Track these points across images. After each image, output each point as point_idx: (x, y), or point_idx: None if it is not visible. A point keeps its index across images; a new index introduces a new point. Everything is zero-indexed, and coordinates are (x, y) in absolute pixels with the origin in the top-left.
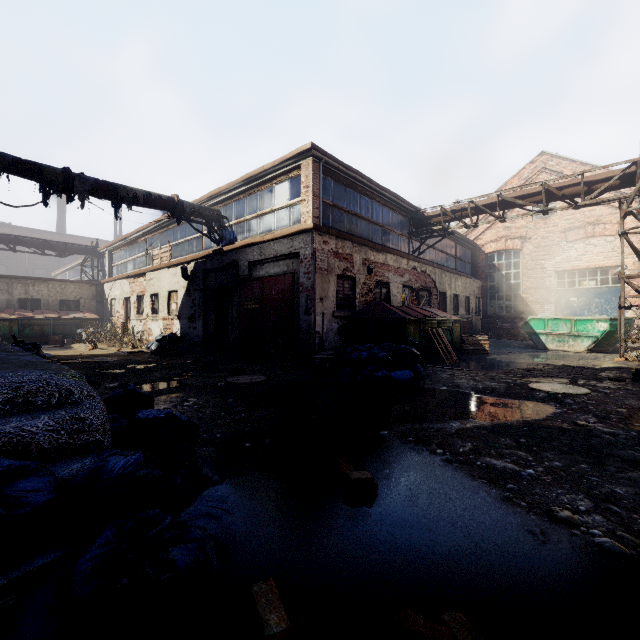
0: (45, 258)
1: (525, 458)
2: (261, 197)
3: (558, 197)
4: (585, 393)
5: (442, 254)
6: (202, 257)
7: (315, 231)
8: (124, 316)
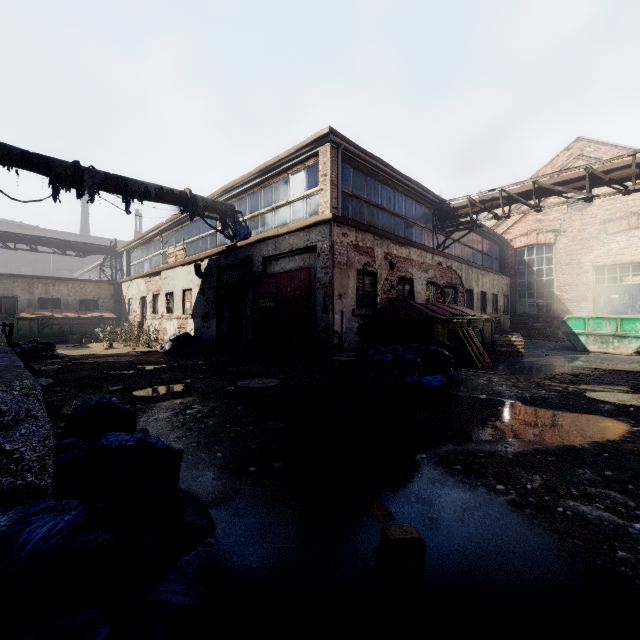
0: (69, 259)
1: (623, 503)
2: (276, 189)
3: (604, 182)
4: None
5: (468, 249)
6: (216, 254)
7: (333, 222)
8: (140, 315)
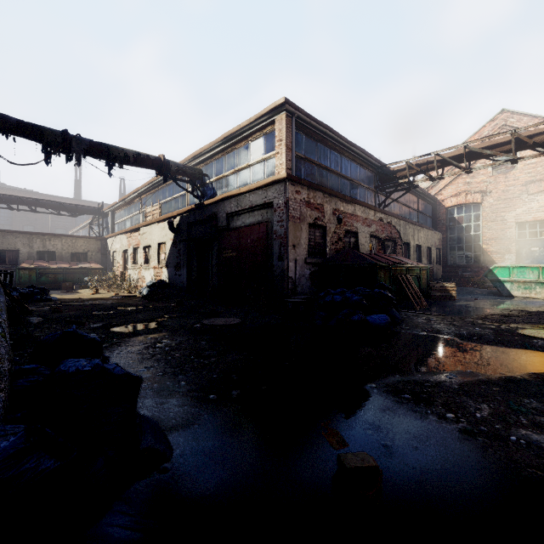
0: (64, 220)
1: None
2: (238, 154)
3: (528, 145)
4: None
5: (405, 208)
6: (186, 211)
7: (288, 181)
8: (122, 266)
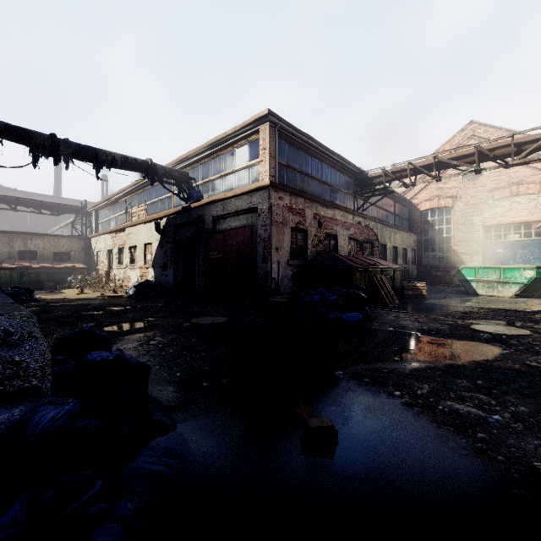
0: (44, 218)
1: (487, 402)
2: (224, 160)
3: (489, 158)
4: (527, 334)
5: (383, 211)
6: (173, 213)
7: (271, 188)
8: (107, 266)
